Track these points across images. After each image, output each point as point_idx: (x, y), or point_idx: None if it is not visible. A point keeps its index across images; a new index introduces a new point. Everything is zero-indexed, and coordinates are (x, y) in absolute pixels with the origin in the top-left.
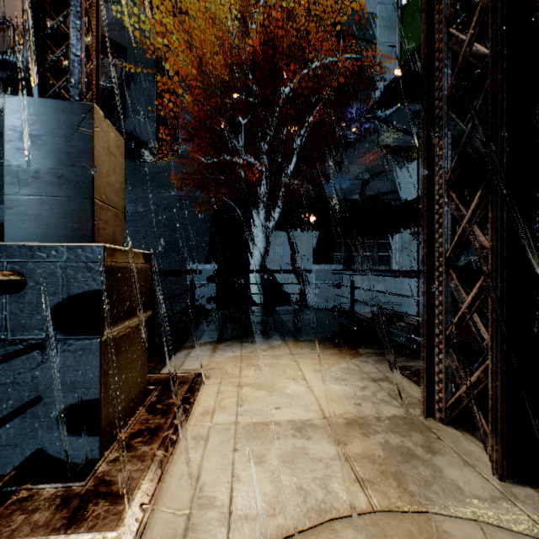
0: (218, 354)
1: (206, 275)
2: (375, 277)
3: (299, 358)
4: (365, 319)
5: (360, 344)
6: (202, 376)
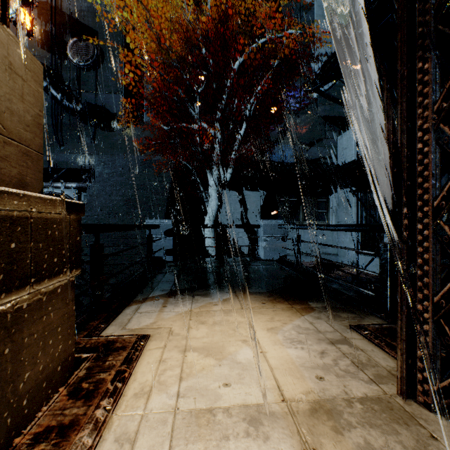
0: (168, 309)
1: (164, 229)
2: (314, 231)
3: (250, 314)
4: (311, 270)
5: (310, 297)
6: (145, 339)
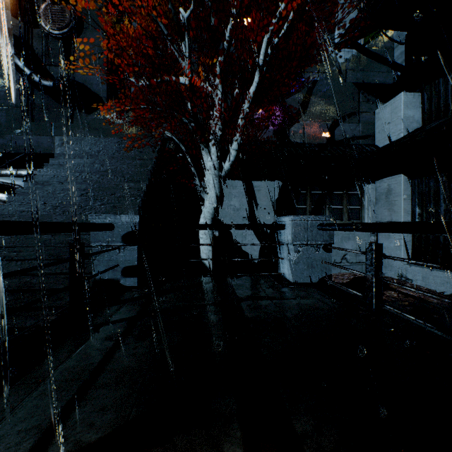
0: None
1: (121, 232)
2: (345, 233)
3: None
4: (420, 325)
5: None
6: None
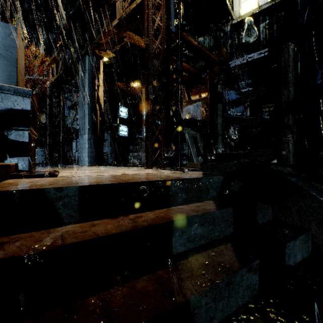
0: None
1: None
2: None
3: None
4: None
5: None
6: None
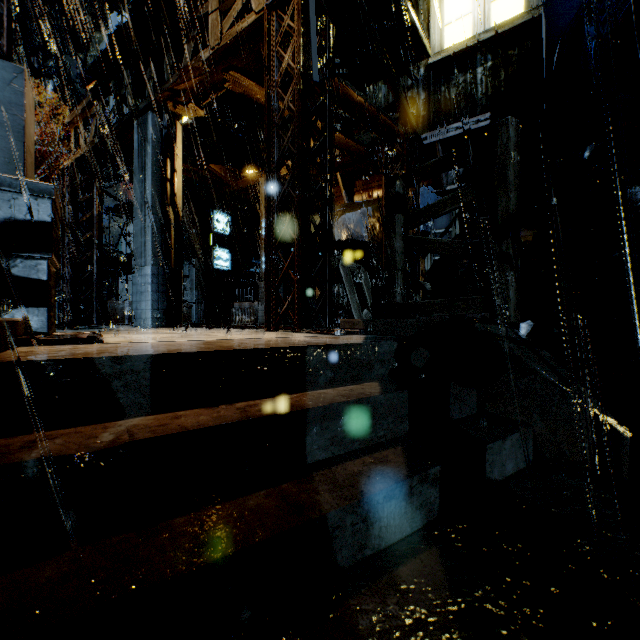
0: None
1: None
2: None
3: None
4: None
5: None
6: None
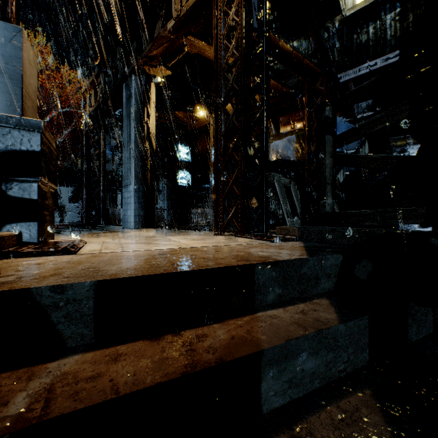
0: None
1: None
2: None
3: None
4: None
5: None
6: None
